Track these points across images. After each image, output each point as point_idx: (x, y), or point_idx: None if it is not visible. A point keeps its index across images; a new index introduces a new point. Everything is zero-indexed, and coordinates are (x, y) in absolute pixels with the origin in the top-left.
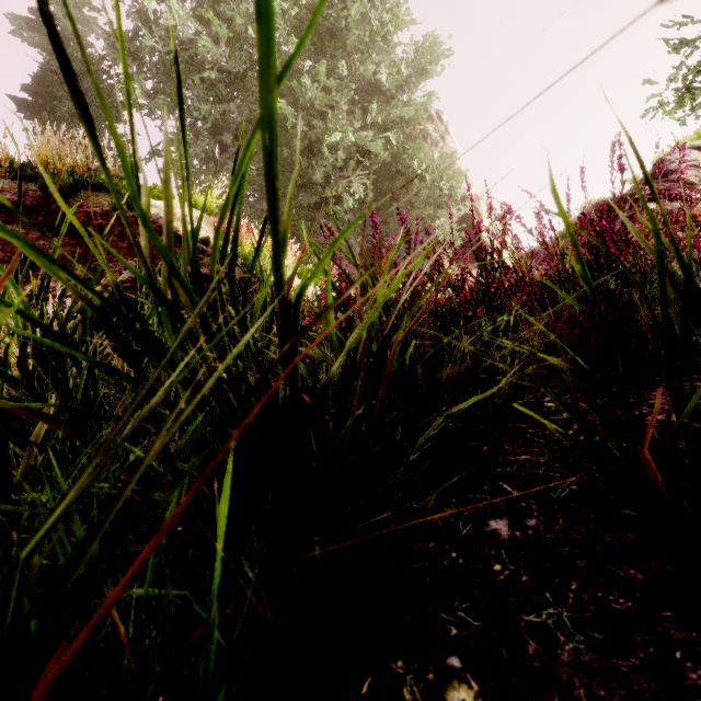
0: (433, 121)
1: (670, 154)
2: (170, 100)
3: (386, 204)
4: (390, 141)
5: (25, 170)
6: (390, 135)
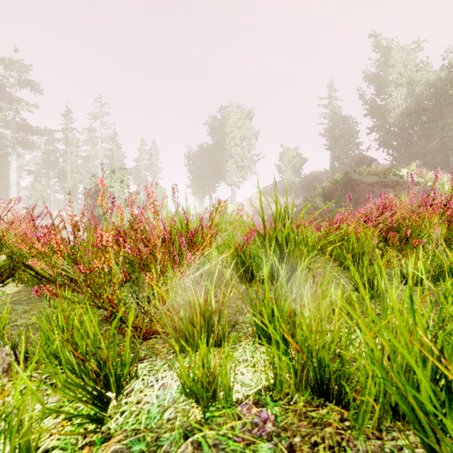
0: None
1: None
2: (380, 122)
3: None
4: None
5: (369, 173)
6: None
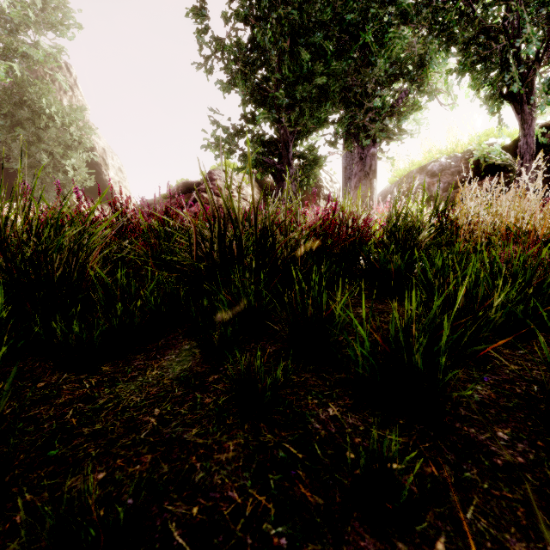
0: (61, 68)
1: (214, 170)
2: None
3: (6, 126)
4: (12, 68)
5: None
6: (15, 66)
